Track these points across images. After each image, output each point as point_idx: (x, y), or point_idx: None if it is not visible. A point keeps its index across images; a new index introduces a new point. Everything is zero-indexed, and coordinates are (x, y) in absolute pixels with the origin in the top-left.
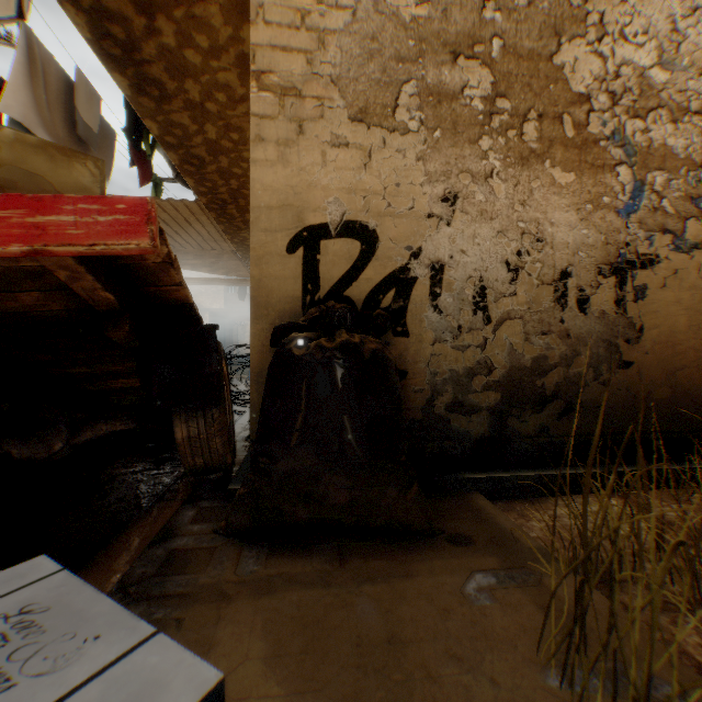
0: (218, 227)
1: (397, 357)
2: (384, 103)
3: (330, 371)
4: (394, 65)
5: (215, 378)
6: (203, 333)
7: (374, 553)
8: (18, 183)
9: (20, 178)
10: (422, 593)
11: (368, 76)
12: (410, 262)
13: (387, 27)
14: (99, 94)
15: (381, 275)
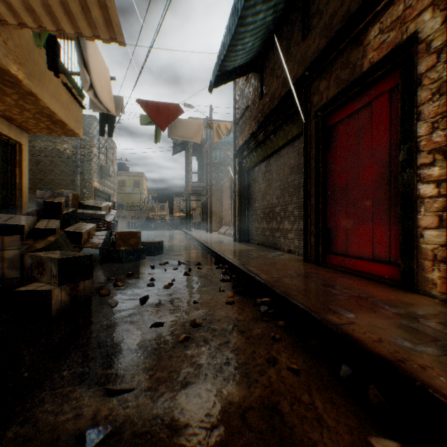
0: None
1: None
2: None
3: None
4: None
5: None
6: None
7: None
8: None
9: None
10: None
11: None
12: None
13: None
14: None
15: None
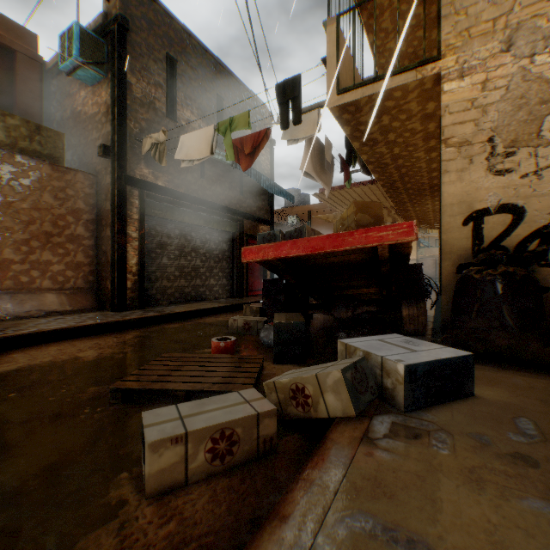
0: (385, 195)
1: (539, 279)
2: (528, 132)
3: (494, 285)
4: (536, 107)
5: (422, 288)
6: (415, 267)
7: (521, 371)
8: (361, 219)
9: (361, 217)
10: (549, 384)
11: (516, 120)
12: (549, 222)
13: (531, 87)
14: (331, 143)
15: (526, 232)
